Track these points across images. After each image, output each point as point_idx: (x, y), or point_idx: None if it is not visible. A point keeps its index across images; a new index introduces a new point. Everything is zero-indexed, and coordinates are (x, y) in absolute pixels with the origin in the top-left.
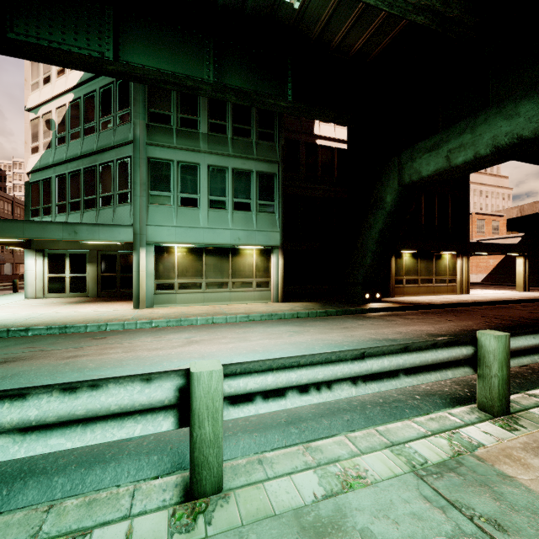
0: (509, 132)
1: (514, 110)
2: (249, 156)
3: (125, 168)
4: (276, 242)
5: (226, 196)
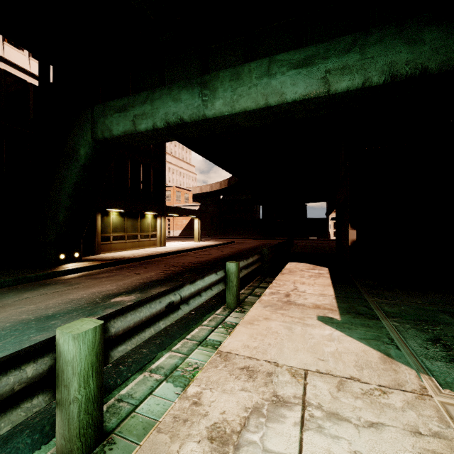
0: (176, 113)
1: (179, 96)
2: None
3: None
4: None
5: None
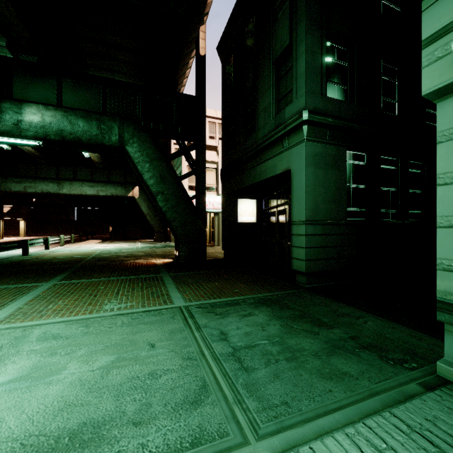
0: (47, 189)
1: (48, 184)
2: None
3: None
4: None
5: None
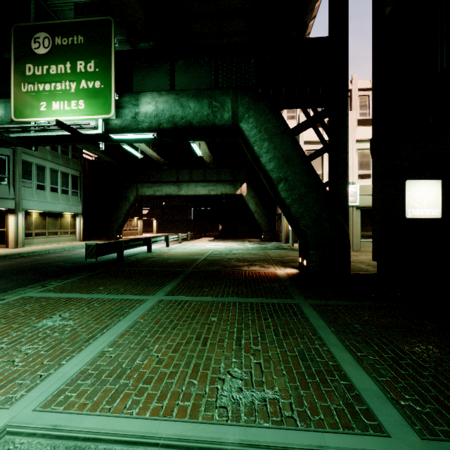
0: (169, 192)
1: (170, 187)
2: (69, 166)
3: (2, 161)
4: (80, 211)
5: (58, 186)
